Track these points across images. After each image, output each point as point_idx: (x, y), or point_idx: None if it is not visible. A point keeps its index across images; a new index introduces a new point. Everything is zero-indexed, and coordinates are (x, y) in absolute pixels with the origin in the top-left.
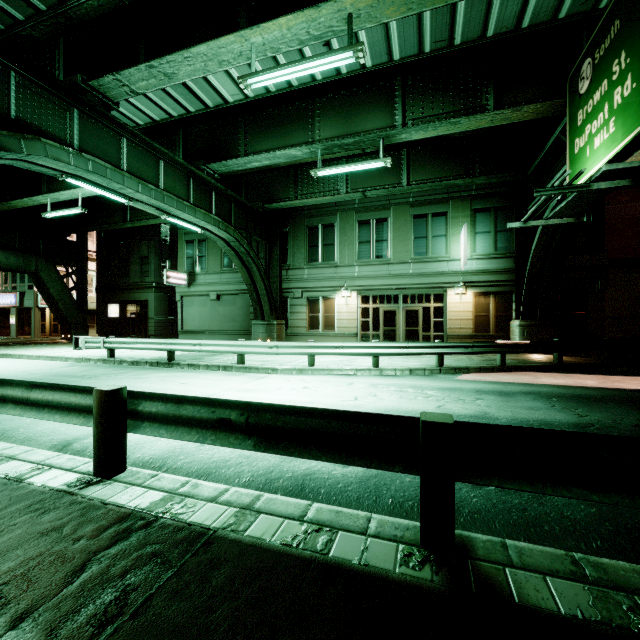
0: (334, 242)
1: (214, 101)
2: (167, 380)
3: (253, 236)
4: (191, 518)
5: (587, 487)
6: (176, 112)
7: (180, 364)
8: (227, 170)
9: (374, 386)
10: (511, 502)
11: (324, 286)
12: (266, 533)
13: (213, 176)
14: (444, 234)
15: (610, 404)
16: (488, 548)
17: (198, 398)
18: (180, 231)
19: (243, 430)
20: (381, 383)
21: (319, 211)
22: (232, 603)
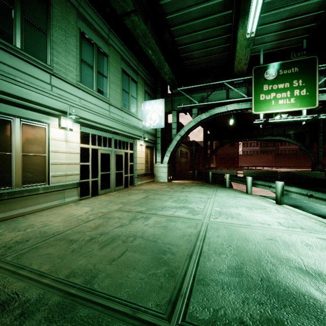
0: (47, 29)
1: None
2: None
3: None
4: None
5: None
6: None
7: None
8: None
9: None
10: None
11: (29, 99)
12: None
13: None
14: (136, 98)
15: None
16: None
17: None
18: None
19: None
20: None
21: None
22: None
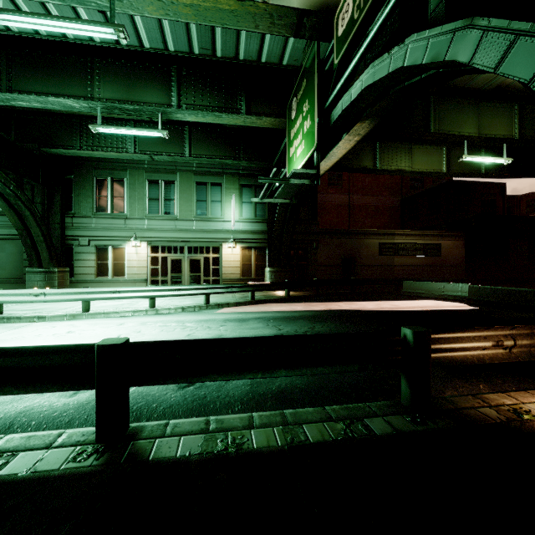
0: (124, 196)
1: None
2: None
3: (25, 178)
4: None
5: (218, 373)
6: None
7: None
8: None
9: (143, 324)
10: (199, 394)
11: (114, 236)
12: None
13: None
14: (220, 200)
15: (300, 320)
16: (153, 429)
17: None
18: None
19: None
20: (151, 321)
21: (108, 165)
22: None
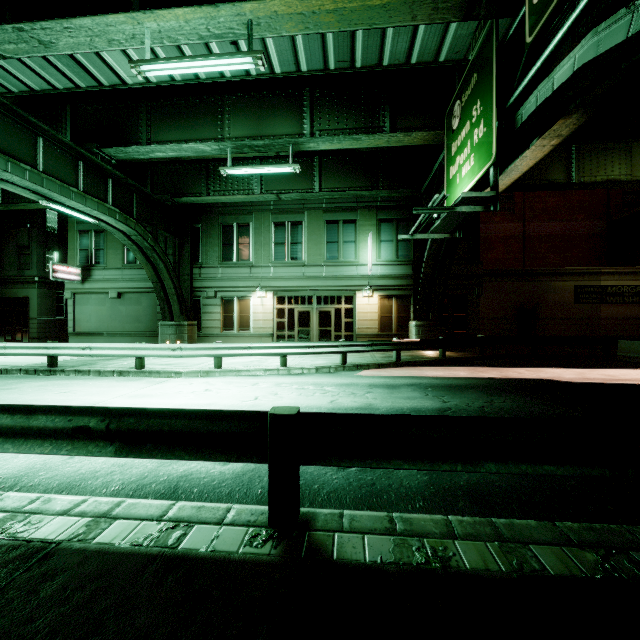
0: (249, 242)
1: (109, 79)
2: (44, 389)
3: (160, 230)
4: (32, 535)
5: (402, 458)
6: (61, 84)
7: (65, 371)
8: (126, 157)
9: (278, 385)
10: (365, 479)
11: (239, 286)
12: (117, 537)
13: (109, 162)
14: (354, 240)
15: (469, 391)
16: (327, 519)
17: (51, 407)
18: (71, 219)
19: (104, 437)
20: (286, 382)
21: (234, 209)
22: (58, 610)
